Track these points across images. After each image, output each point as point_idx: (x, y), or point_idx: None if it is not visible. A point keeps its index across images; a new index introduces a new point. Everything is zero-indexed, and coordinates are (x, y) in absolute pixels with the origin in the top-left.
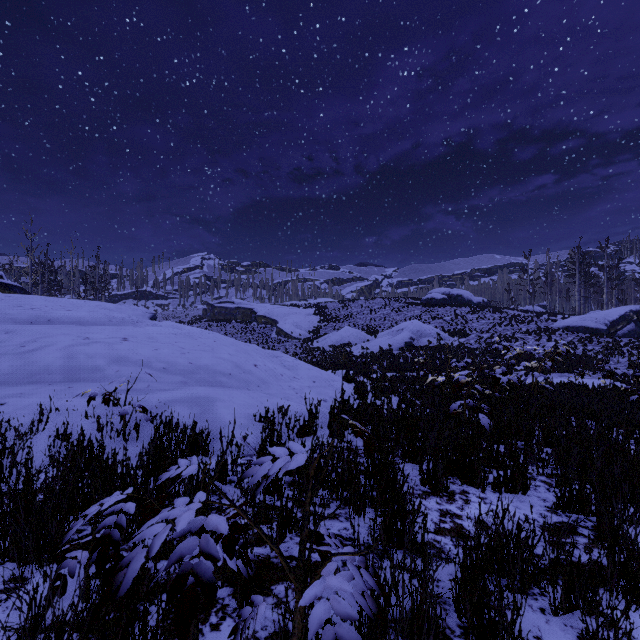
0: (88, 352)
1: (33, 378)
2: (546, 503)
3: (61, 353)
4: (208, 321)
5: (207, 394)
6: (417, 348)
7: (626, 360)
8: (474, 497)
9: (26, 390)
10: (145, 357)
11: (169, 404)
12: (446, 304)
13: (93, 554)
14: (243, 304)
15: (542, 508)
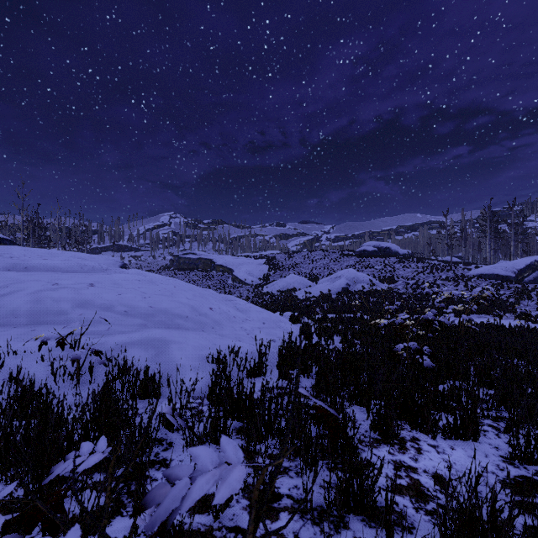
0: (55, 297)
1: None
2: (500, 452)
3: (29, 298)
4: (174, 270)
5: (163, 336)
6: (352, 293)
7: (534, 303)
8: (426, 445)
9: None
10: (108, 301)
11: (126, 346)
12: (376, 255)
13: None
14: (204, 255)
15: (497, 458)
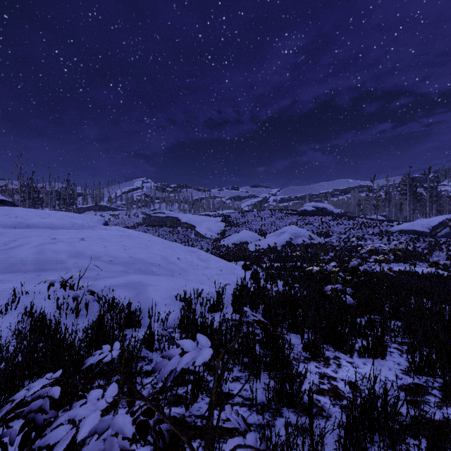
0: (54, 249)
1: (12, 268)
2: (400, 367)
3: (34, 249)
4: (146, 226)
5: (141, 280)
6: (295, 245)
7: (444, 254)
8: (344, 362)
9: (5, 277)
10: (97, 252)
11: (112, 288)
12: (315, 214)
13: (31, 424)
14: (171, 214)
15: (398, 371)
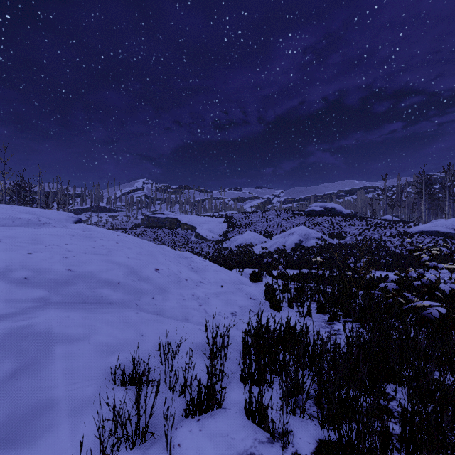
0: None
1: None
2: None
3: None
4: (144, 227)
5: (48, 328)
6: (305, 248)
7: None
8: None
9: None
10: (6, 263)
11: None
12: (323, 214)
13: None
14: (171, 215)
15: None
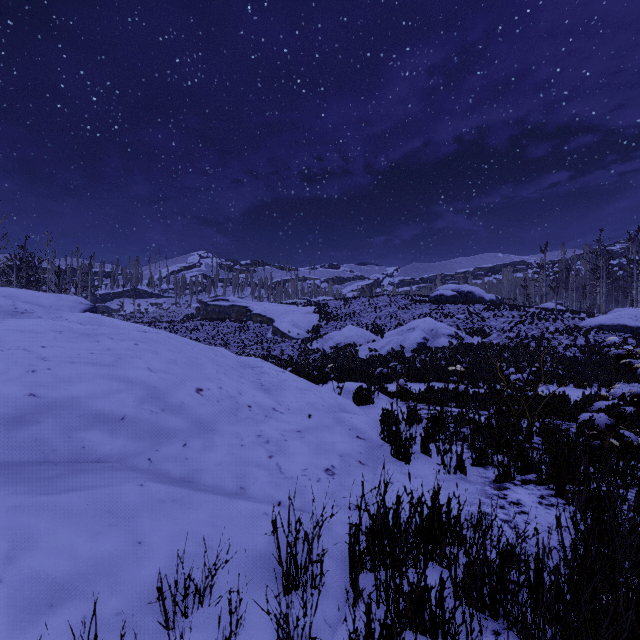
0: None
1: None
2: None
3: None
4: (200, 320)
5: None
6: (432, 350)
7: None
8: None
9: None
10: None
11: None
12: (457, 301)
13: None
14: (238, 302)
15: None
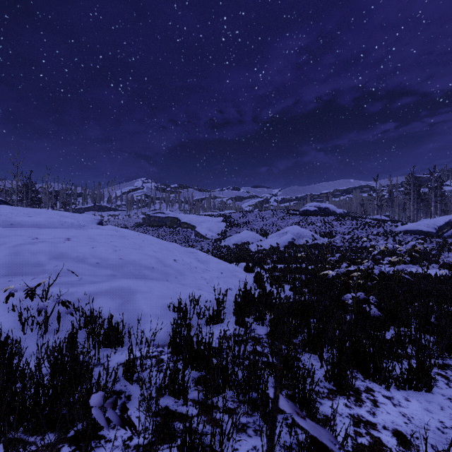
0: (33, 250)
1: None
2: None
3: (9, 251)
4: (146, 226)
5: (129, 286)
6: (297, 246)
7: None
8: (380, 396)
9: None
10: (82, 254)
11: (94, 296)
12: (317, 214)
13: None
14: (171, 214)
15: None
